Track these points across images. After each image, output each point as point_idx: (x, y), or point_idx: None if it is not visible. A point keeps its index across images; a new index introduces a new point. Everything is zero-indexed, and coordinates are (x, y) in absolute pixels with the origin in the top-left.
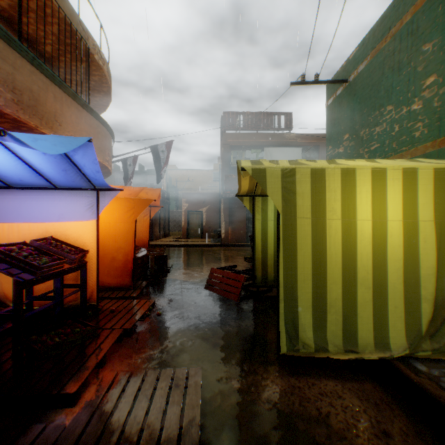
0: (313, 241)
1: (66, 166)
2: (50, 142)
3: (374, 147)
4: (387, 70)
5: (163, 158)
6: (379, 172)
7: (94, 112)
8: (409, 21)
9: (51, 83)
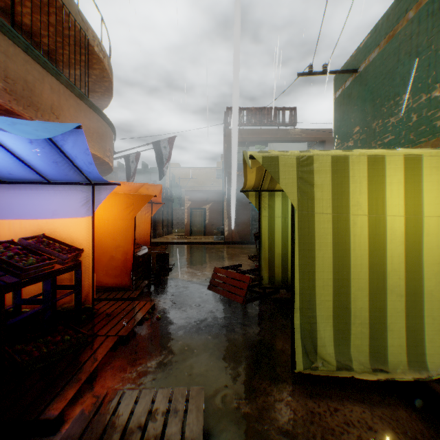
0: (334, 241)
1: (56, 157)
2: (31, 127)
3: (388, 139)
4: (403, 56)
5: (166, 154)
6: (413, 159)
7: (93, 105)
8: (429, 1)
9: (48, 73)
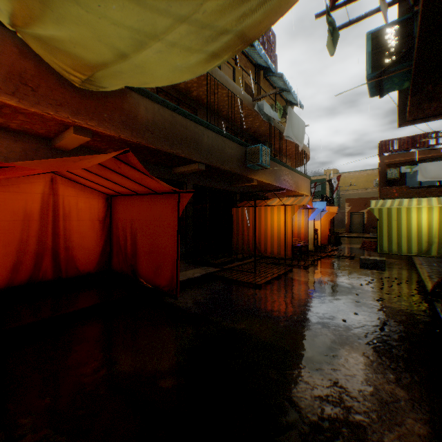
0: (387, 226)
1: None
2: (320, 205)
3: None
4: None
5: (335, 186)
6: (408, 208)
7: (307, 177)
8: None
9: (299, 175)
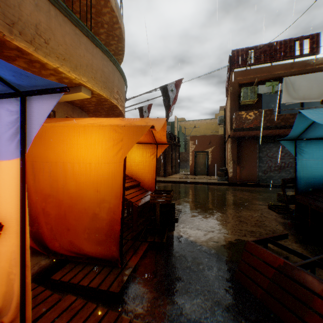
0: None
1: None
2: None
3: None
4: None
5: (172, 97)
6: None
7: (96, 41)
8: None
9: None
